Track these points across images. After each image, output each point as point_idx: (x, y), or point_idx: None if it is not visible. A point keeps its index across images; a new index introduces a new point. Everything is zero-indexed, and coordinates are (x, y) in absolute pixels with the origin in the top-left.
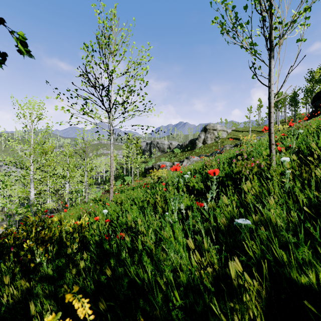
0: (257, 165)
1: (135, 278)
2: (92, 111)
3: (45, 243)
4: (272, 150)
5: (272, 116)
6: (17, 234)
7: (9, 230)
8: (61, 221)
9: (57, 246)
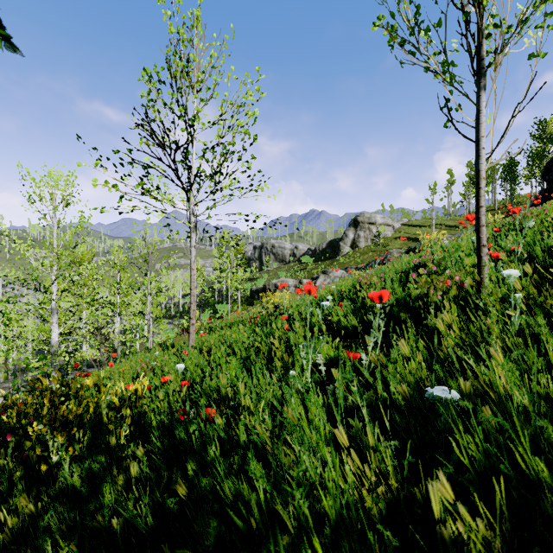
0: (457, 284)
1: (233, 517)
2: (158, 188)
3: (68, 427)
4: (482, 257)
5: (483, 194)
6: (25, 407)
7: (9, 400)
8: (100, 386)
9: (91, 432)
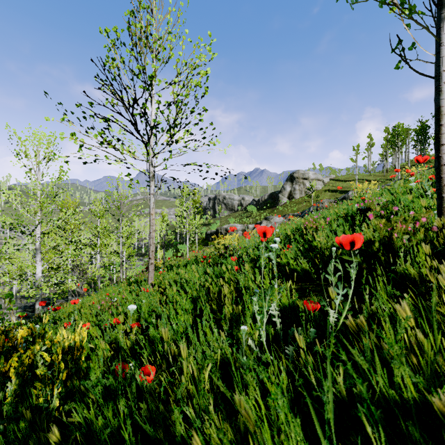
0: (423, 226)
1: None
2: (119, 140)
3: None
4: (444, 198)
5: (444, 131)
6: None
7: None
8: (35, 336)
9: (14, 394)
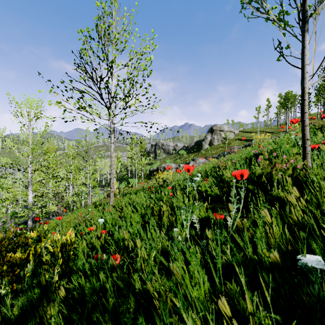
0: (291, 166)
1: None
2: (90, 105)
3: (13, 269)
4: (306, 147)
5: (306, 104)
6: None
7: None
8: (41, 237)
9: (31, 272)
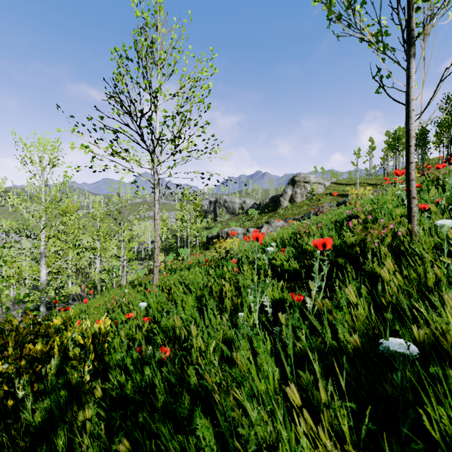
0: (391, 232)
1: None
2: (126, 150)
3: (33, 365)
4: (412, 208)
5: (413, 151)
6: None
7: None
8: (67, 325)
9: (56, 369)
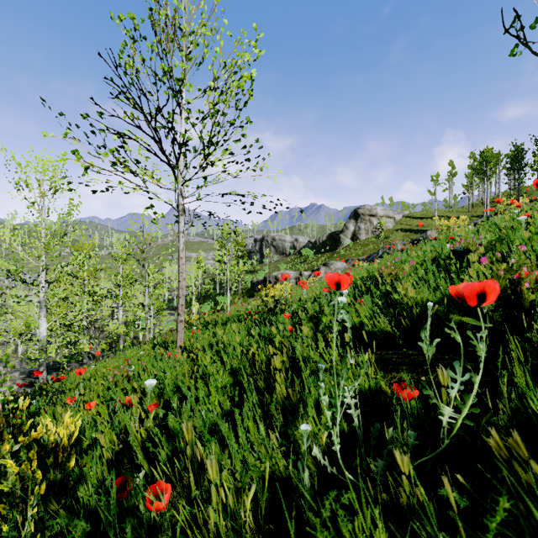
0: None
1: None
2: (138, 162)
3: None
4: None
5: None
6: None
7: None
8: (3, 431)
9: None
